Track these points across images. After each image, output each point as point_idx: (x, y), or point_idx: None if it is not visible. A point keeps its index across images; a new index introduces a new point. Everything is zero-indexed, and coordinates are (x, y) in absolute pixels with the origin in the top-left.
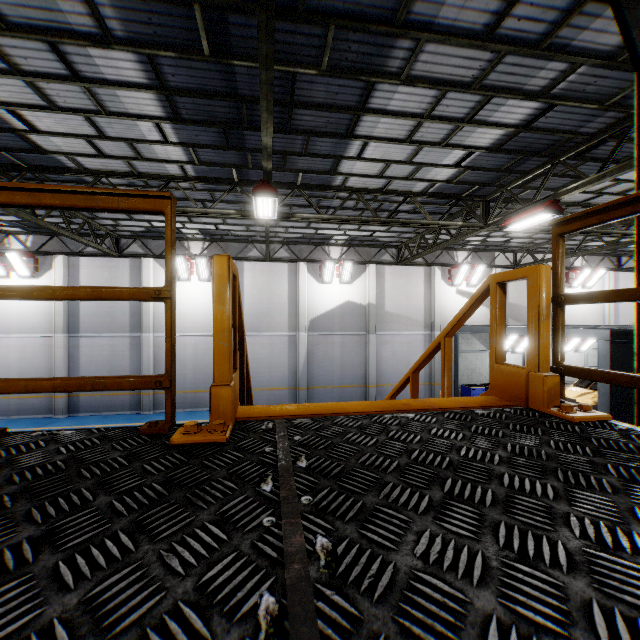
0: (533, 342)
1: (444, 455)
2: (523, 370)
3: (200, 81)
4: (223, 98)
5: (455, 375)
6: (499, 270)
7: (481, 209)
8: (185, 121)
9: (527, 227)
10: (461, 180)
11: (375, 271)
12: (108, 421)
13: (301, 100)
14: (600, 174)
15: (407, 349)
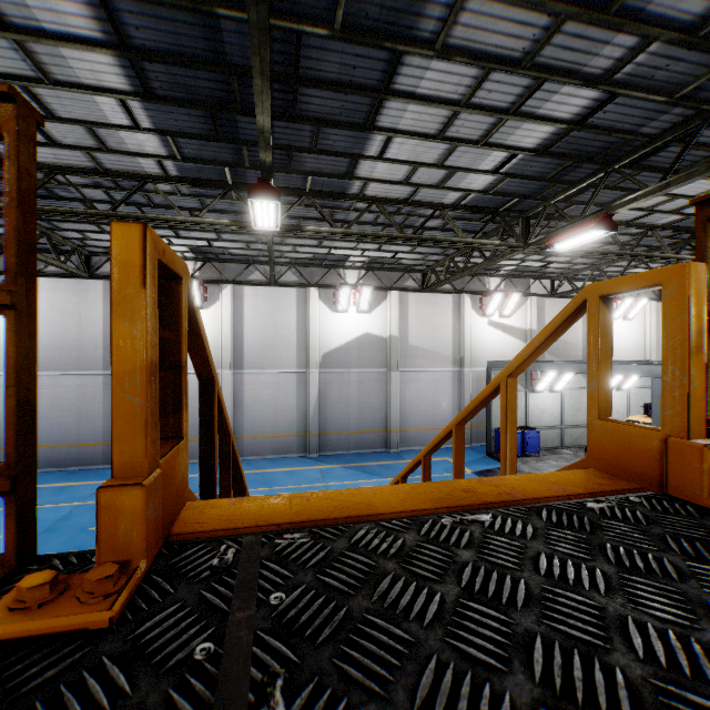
0: (675, 389)
1: (604, 657)
2: (654, 433)
3: (175, 40)
4: (207, 66)
5: (487, 417)
6: (535, 299)
7: (520, 226)
8: (159, 98)
9: (574, 247)
10: (499, 191)
11: (397, 299)
12: (75, 478)
13: (309, 75)
14: (663, 183)
15: (433, 388)
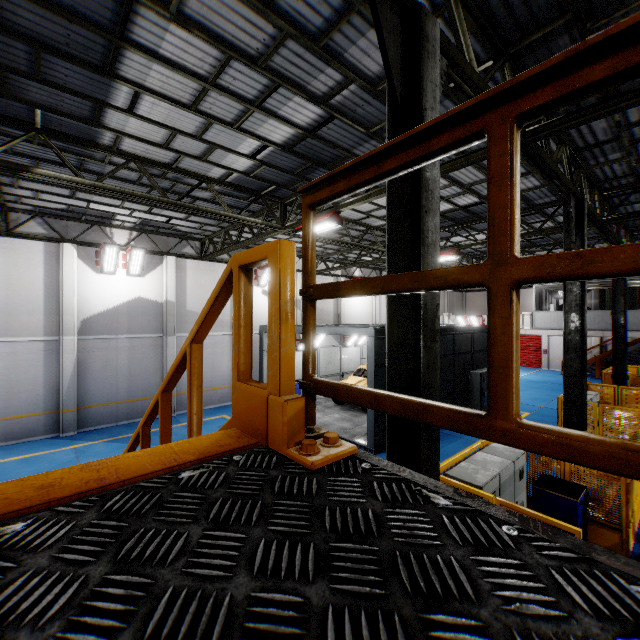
0: (274, 351)
1: None
2: (264, 392)
3: None
4: None
5: (260, 375)
6: (300, 274)
7: (280, 211)
8: None
9: (317, 233)
10: (259, 175)
11: (174, 264)
12: None
13: None
14: (368, 194)
15: (212, 351)
